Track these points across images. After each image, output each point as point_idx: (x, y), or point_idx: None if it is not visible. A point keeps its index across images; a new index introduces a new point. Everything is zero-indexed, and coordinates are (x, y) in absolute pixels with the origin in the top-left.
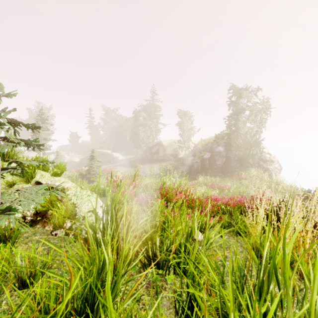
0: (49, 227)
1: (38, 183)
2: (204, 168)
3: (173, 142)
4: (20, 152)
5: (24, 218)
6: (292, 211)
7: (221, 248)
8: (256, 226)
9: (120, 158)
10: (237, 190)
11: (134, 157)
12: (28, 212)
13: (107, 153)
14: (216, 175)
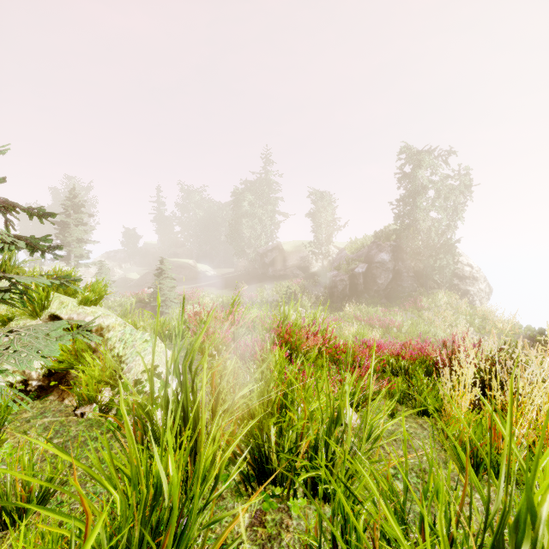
0: (72, 401)
1: (54, 318)
2: (355, 291)
3: (301, 246)
4: (25, 261)
5: (24, 384)
6: (530, 372)
7: (393, 441)
8: (458, 400)
9: (210, 273)
10: (413, 329)
11: (234, 272)
12: (33, 373)
13: (186, 265)
14: (377, 303)
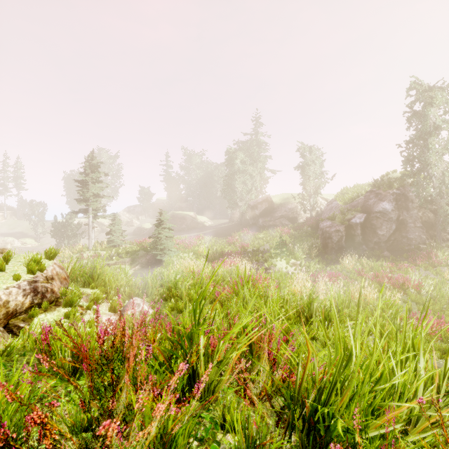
0: None
1: None
2: (352, 242)
3: (289, 198)
4: None
5: None
6: None
7: None
8: None
9: (208, 223)
10: (441, 292)
11: (227, 222)
12: None
13: (188, 217)
14: (378, 256)
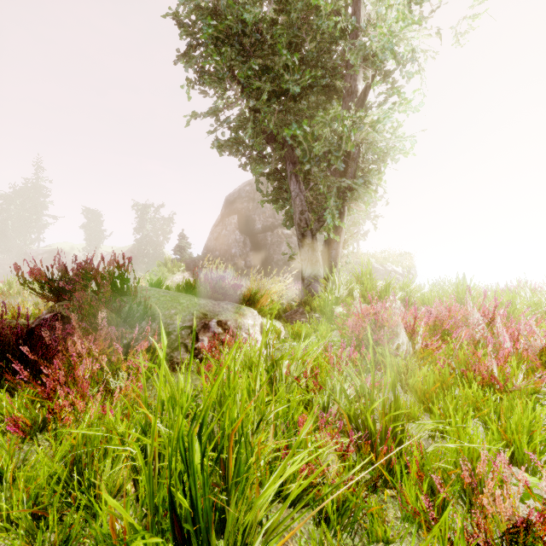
0: None
1: None
2: None
3: (74, 249)
4: None
5: None
6: None
7: None
8: None
9: None
10: None
11: None
12: None
13: None
14: None
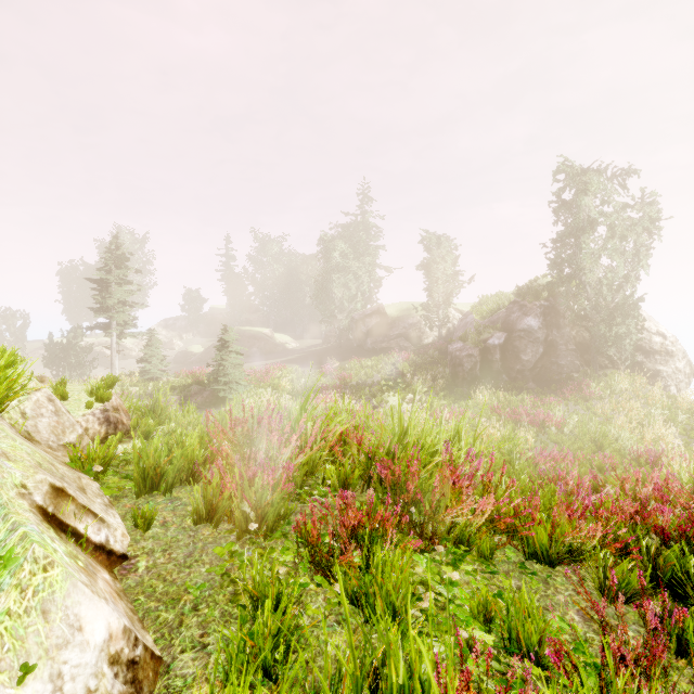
0: None
1: None
2: (489, 371)
3: (410, 309)
4: None
5: None
6: None
7: None
8: None
9: (292, 345)
10: (584, 430)
11: (321, 344)
12: None
13: (261, 335)
14: (521, 388)
